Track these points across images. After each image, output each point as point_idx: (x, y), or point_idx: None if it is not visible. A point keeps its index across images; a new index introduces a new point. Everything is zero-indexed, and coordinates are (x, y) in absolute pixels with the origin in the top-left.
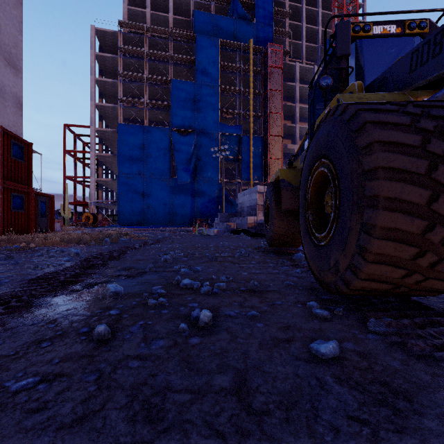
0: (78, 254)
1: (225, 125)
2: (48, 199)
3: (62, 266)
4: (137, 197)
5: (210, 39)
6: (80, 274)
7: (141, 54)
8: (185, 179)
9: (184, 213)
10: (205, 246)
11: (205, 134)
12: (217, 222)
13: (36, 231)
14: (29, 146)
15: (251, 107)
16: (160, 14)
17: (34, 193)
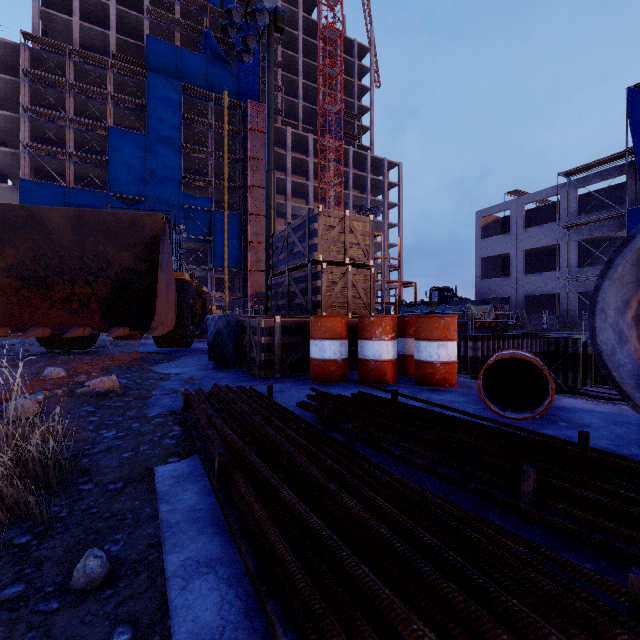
0: None
1: (190, 196)
2: None
3: None
4: None
5: (169, 82)
6: None
7: (62, 84)
8: None
9: None
10: None
11: (162, 205)
12: None
13: None
14: None
15: (226, 176)
16: (96, 28)
17: None
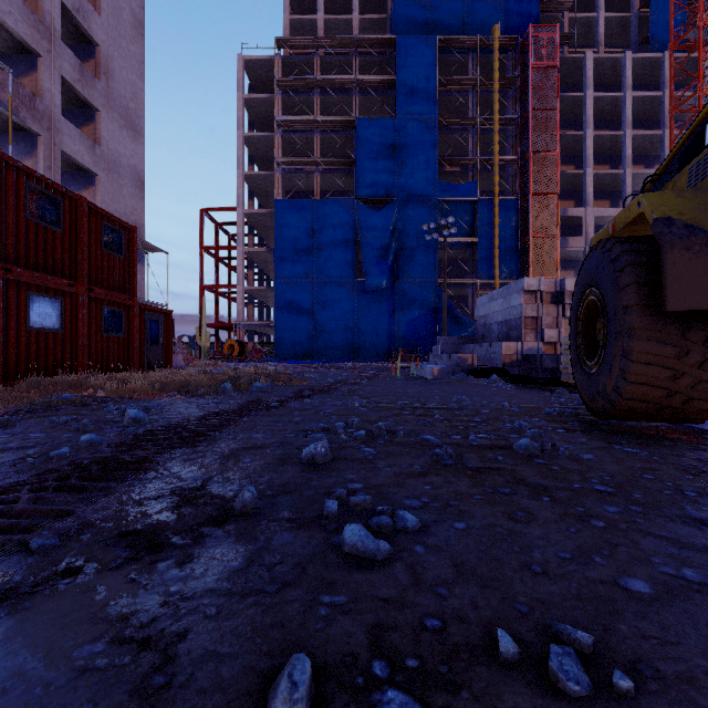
0: (136, 422)
1: (447, 185)
2: (162, 317)
3: (48, 464)
4: (303, 314)
5: (421, 40)
6: (4, 522)
7: (310, 85)
8: (379, 282)
9: (378, 338)
10: (418, 406)
11: (413, 203)
12: (436, 353)
13: (143, 367)
14: (131, 231)
15: (496, 146)
16: (339, 17)
17: (139, 307)
